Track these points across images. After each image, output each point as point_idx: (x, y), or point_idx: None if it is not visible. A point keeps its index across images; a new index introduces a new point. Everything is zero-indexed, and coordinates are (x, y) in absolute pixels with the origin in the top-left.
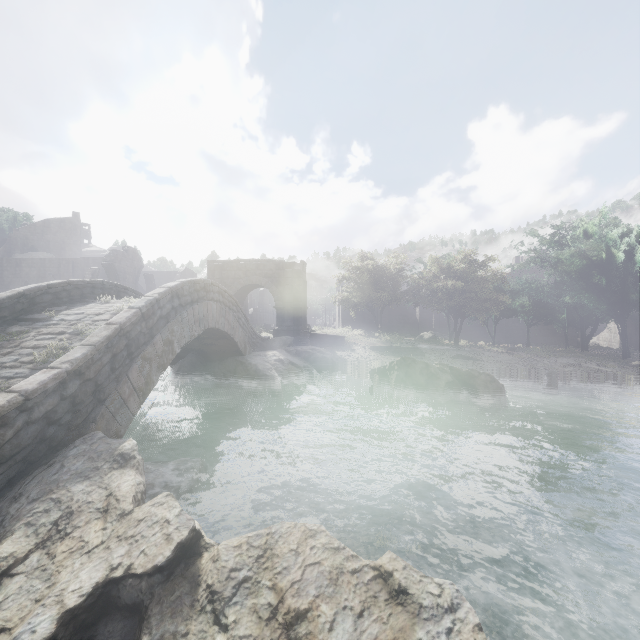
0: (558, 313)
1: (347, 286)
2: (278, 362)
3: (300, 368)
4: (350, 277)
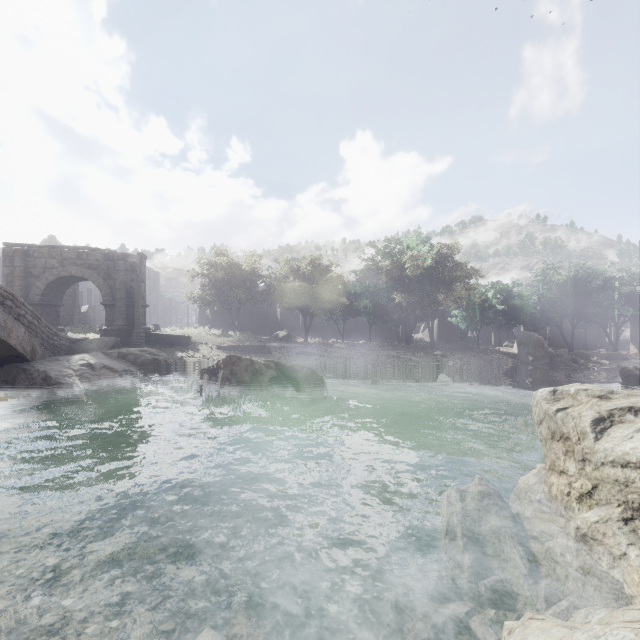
0: (391, 313)
1: (203, 283)
2: (86, 367)
3: (118, 372)
4: (204, 274)
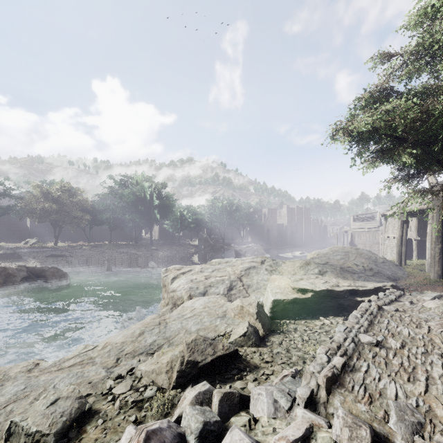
0: (126, 223)
1: None
2: None
3: None
4: None
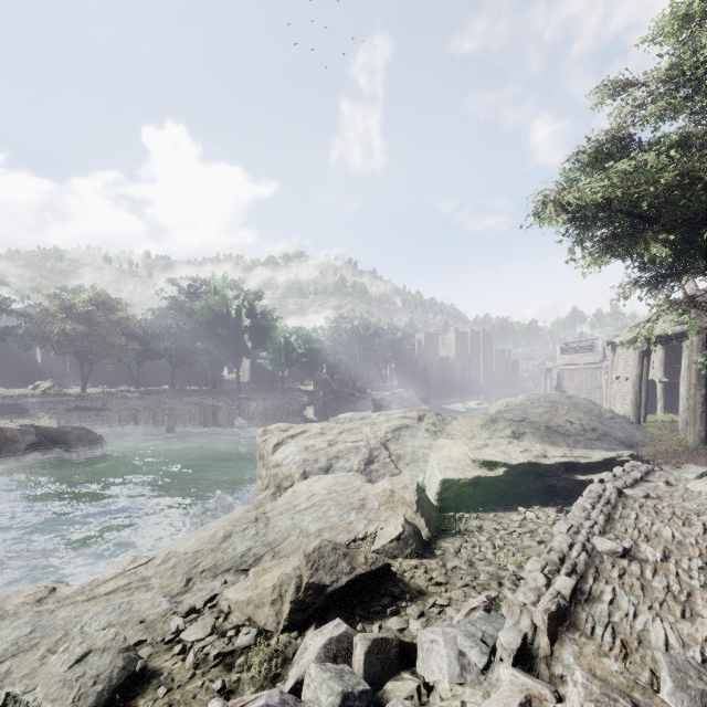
0: (197, 356)
1: None
2: None
3: None
4: None
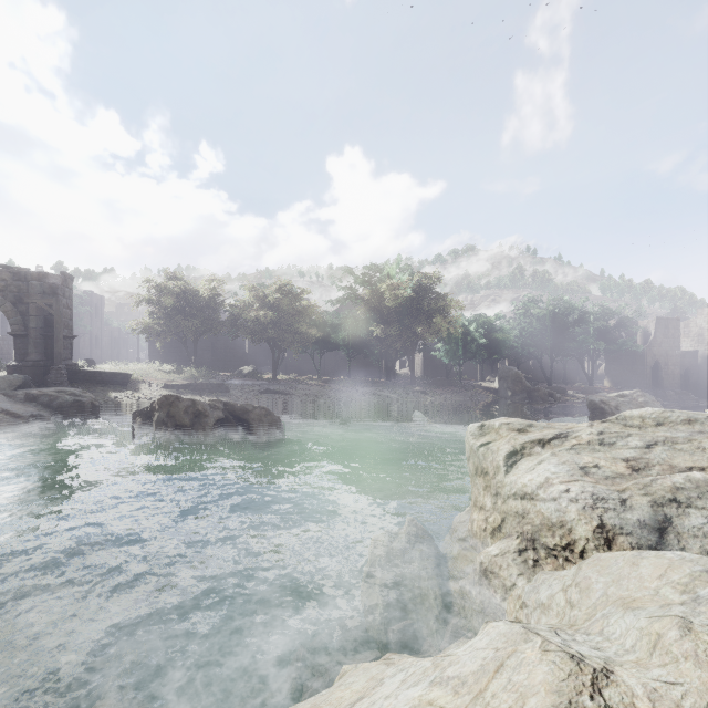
0: (371, 347)
1: (151, 311)
2: None
3: (22, 418)
4: (152, 300)
